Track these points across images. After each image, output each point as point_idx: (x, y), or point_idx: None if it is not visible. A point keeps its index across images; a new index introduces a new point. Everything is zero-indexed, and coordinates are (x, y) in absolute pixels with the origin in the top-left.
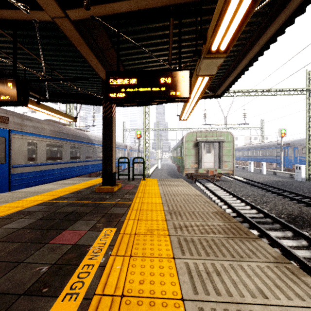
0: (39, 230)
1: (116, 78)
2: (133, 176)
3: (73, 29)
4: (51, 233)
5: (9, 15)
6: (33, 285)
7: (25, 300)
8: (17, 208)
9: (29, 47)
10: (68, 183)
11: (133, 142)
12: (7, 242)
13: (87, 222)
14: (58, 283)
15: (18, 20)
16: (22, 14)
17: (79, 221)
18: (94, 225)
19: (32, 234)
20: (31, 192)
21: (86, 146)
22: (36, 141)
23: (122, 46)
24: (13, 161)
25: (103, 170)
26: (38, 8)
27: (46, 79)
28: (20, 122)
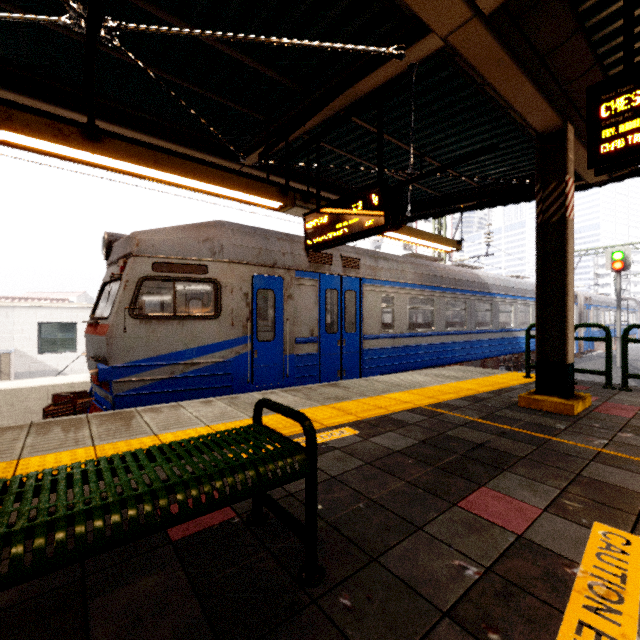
0: (429, 467)
1: (625, 93)
2: (625, 379)
3: (485, 36)
4: (454, 481)
5: (373, 83)
6: (461, 605)
7: (457, 635)
8: (380, 410)
9: (391, 129)
10: (448, 375)
11: (593, 285)
12: (384, 471)
13: (532, 485)
14: (520, 636)
15: (384, 83)
16: (392, 67)
17: (509, 473)
18: (556, 500)
19: (418, 471)
20: (391, 383)
21: (475, 299)
22: (393, 294)
23: (612, 10)
24: (365, 328)
25: (537, 356)
26: (418, 37)
27: (413, 179)
28: (373, 264)
